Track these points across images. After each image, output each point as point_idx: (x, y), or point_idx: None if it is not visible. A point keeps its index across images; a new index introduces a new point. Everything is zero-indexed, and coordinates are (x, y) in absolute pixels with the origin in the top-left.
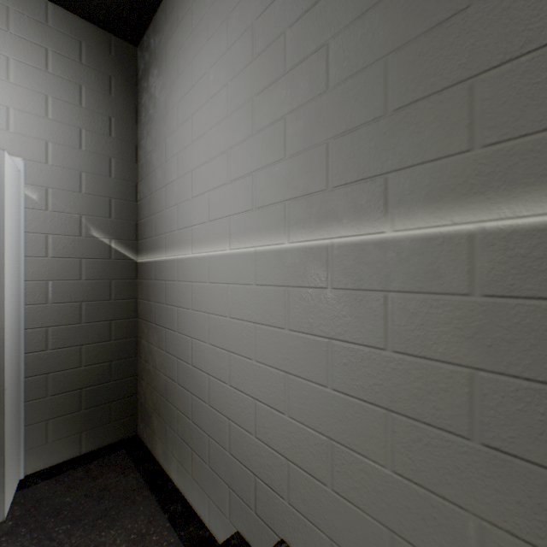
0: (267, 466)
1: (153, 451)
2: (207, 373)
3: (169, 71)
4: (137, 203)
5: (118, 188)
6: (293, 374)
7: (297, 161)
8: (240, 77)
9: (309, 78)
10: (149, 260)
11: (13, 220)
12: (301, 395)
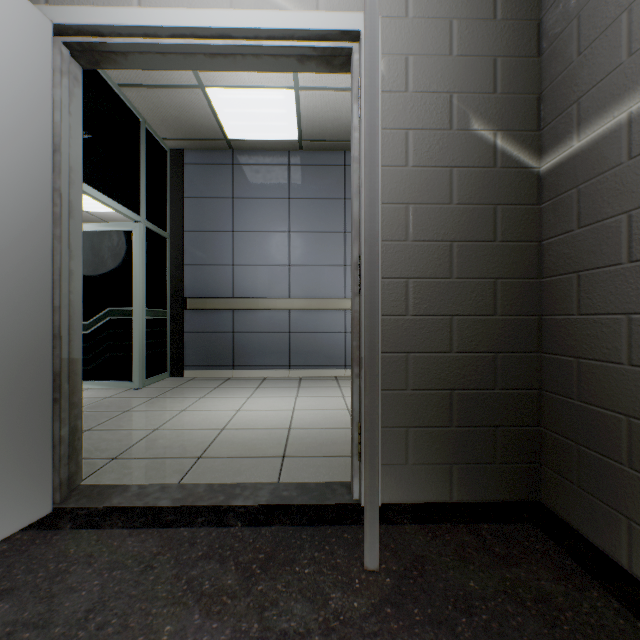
0: None
1: (617, 556)
2: None
3: None
4: (537, 61)
5: (505, 37)
6: None
7: None
8: None
9: None
10: (597, 132)
11: None
12: None
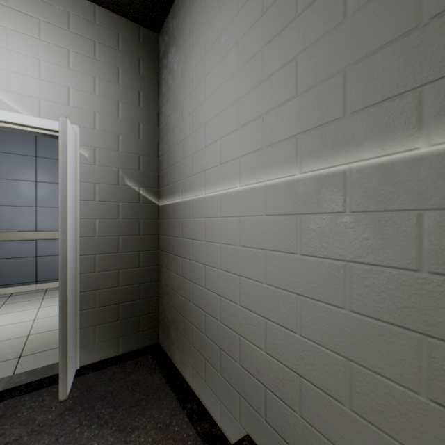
0: (277, 379)
1: (171, 358)
2: (218, 295)
3: (185, 46)
4: (158, 159)
5: (144, 147)
6: (305, 296)
7: (309, 96)
8: (250, 32)
9: (324, 13)
10: (169, 203)
11: (72, 171)
12: (314, 316)
